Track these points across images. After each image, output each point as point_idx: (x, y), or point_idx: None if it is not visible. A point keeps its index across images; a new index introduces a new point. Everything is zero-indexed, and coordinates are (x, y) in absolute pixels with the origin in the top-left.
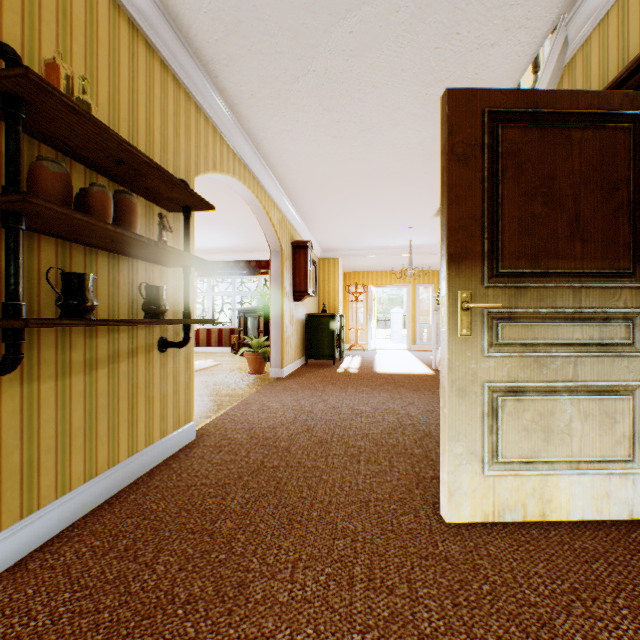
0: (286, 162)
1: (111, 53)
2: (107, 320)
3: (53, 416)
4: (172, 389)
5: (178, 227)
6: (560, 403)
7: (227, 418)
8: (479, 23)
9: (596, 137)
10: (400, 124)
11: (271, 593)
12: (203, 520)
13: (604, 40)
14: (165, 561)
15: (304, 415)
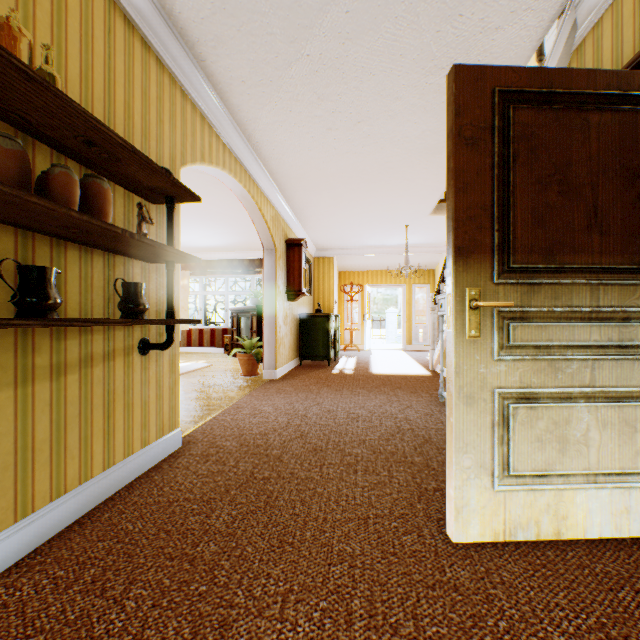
0: (279, 156)
1: (83, 25)
2: (70, 320)
3: (11, 429)
4: (155, 394)
5: (162, 220)
6: (576, 411)
7: (216, 423)
8: (484, 3)
9: (615, 120)
10: (398, 115)
11: (257, 636)
12: (184, 543)
13: (618, 20)
14: (137, 595)
15: (298, 420)
